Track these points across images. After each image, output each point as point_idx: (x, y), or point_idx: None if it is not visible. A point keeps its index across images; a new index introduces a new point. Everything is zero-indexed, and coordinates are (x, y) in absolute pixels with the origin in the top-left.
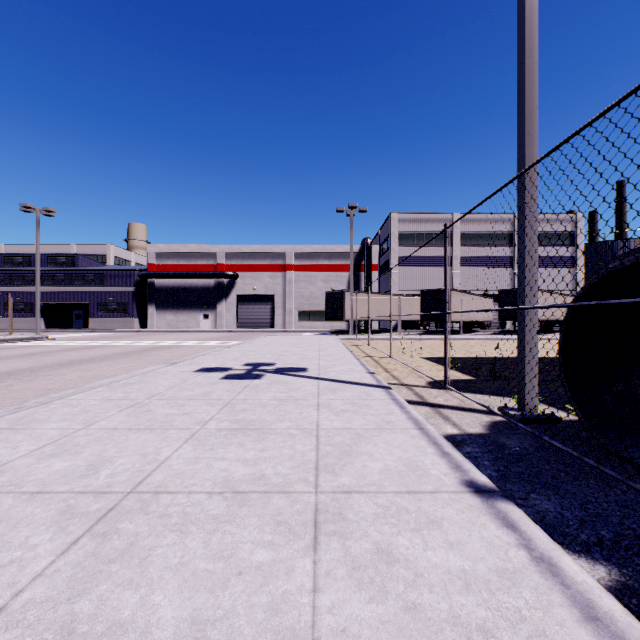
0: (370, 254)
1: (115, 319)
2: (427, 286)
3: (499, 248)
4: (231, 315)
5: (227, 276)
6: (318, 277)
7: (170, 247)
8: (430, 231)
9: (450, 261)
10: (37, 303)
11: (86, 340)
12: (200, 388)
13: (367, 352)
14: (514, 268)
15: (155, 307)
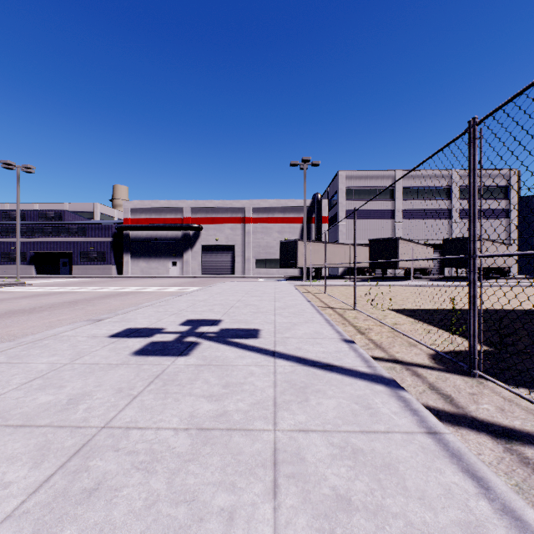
0: (320, 208)
1: (95, 266)
2: (372, 236)
3: (438, 202)
4: (196, 263)
5: (192, 228)
6: (273, 229)
7: (143, 203)
8: (374, 187)
9: (393, 214)
10: (17, 252)
11: (58, 286)
12: (79, 381)
13: (326, 301)
14: (452, 220)
15: (130, 256)
